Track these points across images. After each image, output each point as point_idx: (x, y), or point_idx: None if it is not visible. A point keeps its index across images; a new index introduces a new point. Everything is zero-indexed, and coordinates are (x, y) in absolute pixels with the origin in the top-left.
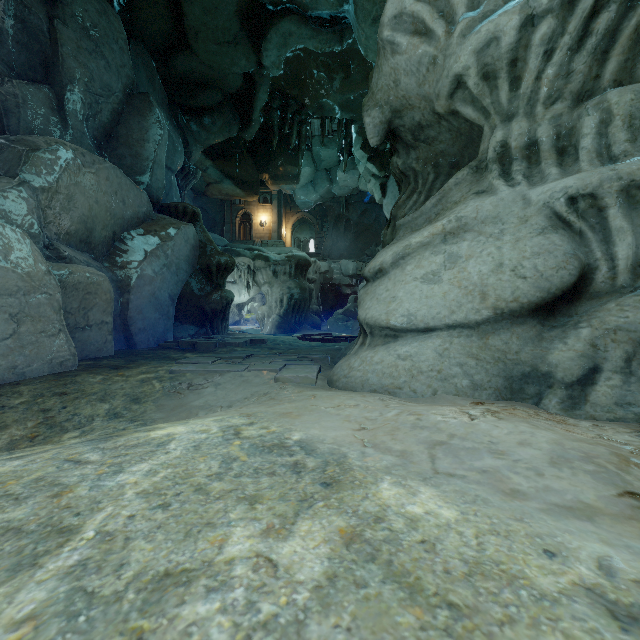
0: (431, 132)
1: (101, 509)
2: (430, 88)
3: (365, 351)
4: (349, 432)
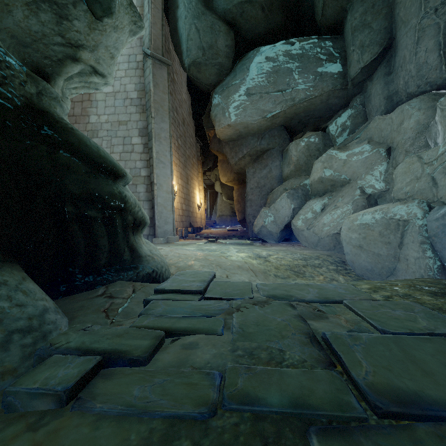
0: (47, 16)
1: (234, 249)
2: (101, 53)
3: (151, 244)
4: (192, 252)
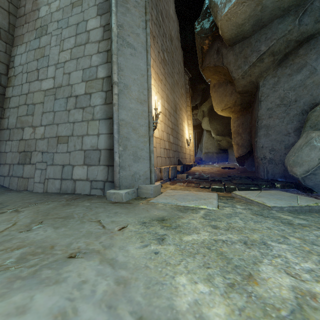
0: None
1: None
2: None
3: None
4: None
